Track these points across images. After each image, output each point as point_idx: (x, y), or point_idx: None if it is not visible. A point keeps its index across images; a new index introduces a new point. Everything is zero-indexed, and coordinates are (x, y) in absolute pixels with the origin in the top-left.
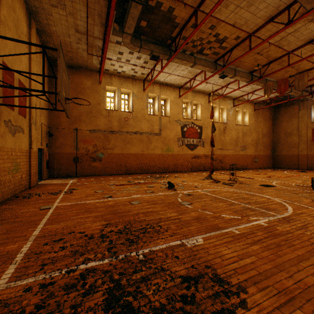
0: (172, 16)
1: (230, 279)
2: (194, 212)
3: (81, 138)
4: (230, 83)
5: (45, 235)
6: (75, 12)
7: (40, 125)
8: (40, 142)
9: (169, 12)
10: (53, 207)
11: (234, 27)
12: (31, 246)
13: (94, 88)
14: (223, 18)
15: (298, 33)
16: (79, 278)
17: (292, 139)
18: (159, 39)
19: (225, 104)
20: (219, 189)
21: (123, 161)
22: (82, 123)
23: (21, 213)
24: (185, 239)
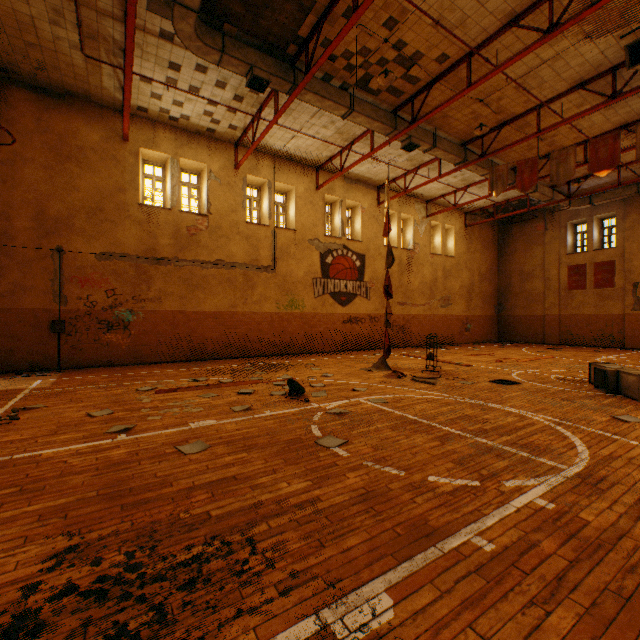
0: None
1: None
2: (356, 471)
3: (74, 272)
4: (423, 166)
5: None
6: None
7: None
8: None
9: None
10: None
11: (440, 26)
12: None
13: (111, 151)
14: (416, 2)
15: (561, 62)
16: None
17: (533, 286)
18: (268, 38)
19: (411, 210)
20: (408, 395)
21: (186, 330)
22: (75, 235)
23: None
24: (332, 606)
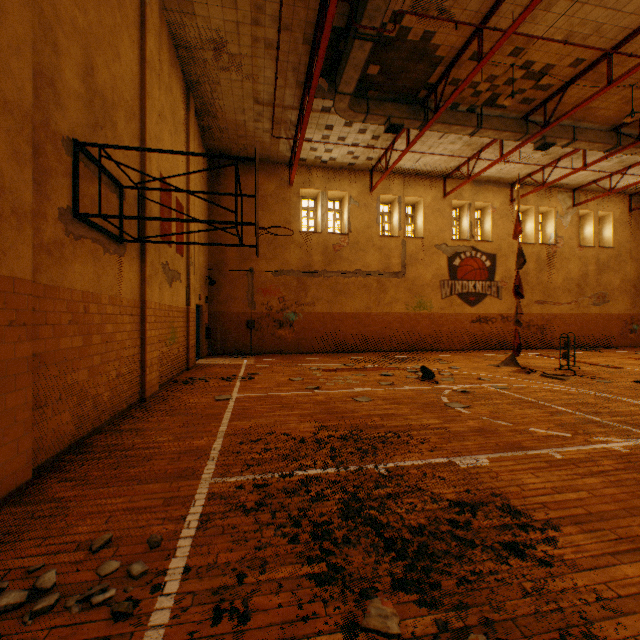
0: (429, 47)
1: (533, 513)
2: (474, 420)
3: (259, 285)
4: (564, 157)
5: (236, 432)
6: (255, 72)
7: (198, 267)
8: (198, 295)
9: (423, 40)
10: (233, 399)
11: (568, 44)
12: (223, 443)
13: (281, 195)
14: (542, 30)
15: None
16: (299, 484)
17: None
18: (402, 91)
19: (551, 202)
20: (531, 385)
21: (332, 328)
22: (260, 259)
23: (192, 404)
24: (455, 457)
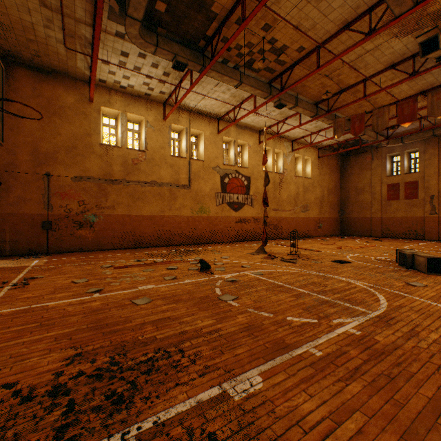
0: None
1: None
2: (243, 314)
3: (57, 189)
4: (289, 117)
5: None
6: None
7: None
8: None
9: None
10: None
11: (298, 30)
12: None
13: (81, 109)
14: (283, 15)
15: (379, 51)
16: None
17: (364, 197)
18: (186, 36)
19: (281, 147)
20: (277, 270)
21: (131, 228)
22: (58, 165)
23: None
24: (228, 381)
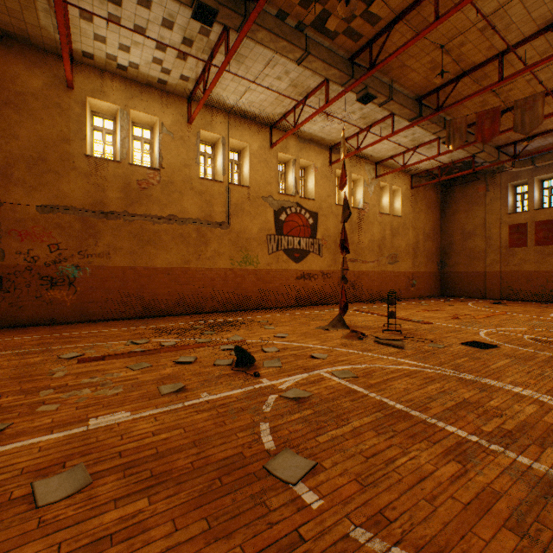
0: None
1: None
2: None
3: (12, 225)
4: (375, 124)
5: None
6: None
7: None
8: None
9: None
10: None
11: None
12: None
13: (54, 99)
14: None
15: None
16: None
17: (475, 244)
18: None
19: (361, 171)
20: (378, 364)
21: (137, 286)
22: (14, 186)
23: None
24: None
